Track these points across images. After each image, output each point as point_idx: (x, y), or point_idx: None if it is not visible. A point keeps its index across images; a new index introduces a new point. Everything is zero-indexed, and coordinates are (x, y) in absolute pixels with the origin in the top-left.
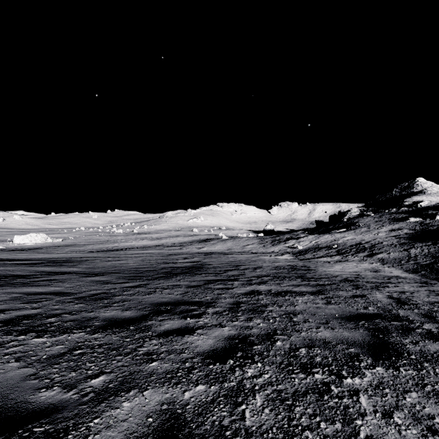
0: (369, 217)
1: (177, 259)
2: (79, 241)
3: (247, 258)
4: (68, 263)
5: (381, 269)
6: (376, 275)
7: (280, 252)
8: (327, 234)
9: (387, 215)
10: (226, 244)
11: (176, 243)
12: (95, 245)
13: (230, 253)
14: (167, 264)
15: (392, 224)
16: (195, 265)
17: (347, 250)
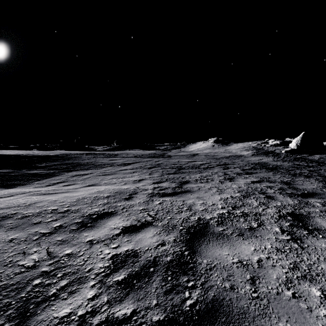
0: None
1: None
2: None
3: None
4: None
5: None
6: (82, 182)
7: None
8: None
9: None
10: None
11: None
12: None
13: None
14: None
15: None
16: None
17: None
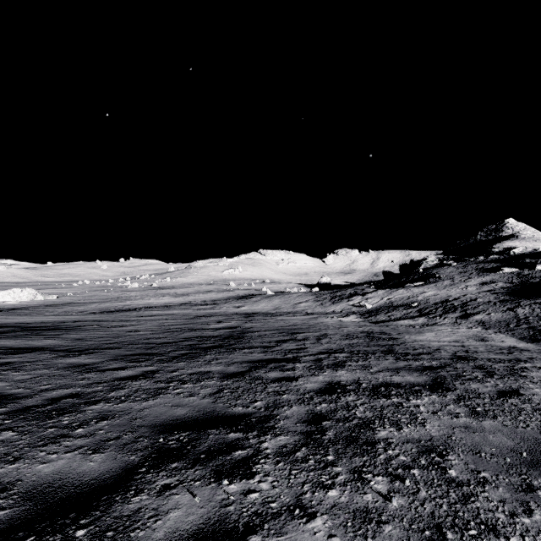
0: (450, 267)
1: (208, 324)
2: (80, 298)
3: (303, 321)
4: (52, 330)
5: (487, 337)
6: (486, 346)
7: (343, 312)
8: (401, 289)
9: (474, 264)
10: (272, 302)
11: (207, 300)
12: (99, 304)
13: (278, 314)
14: (193, 331)
15: (482, 276)
16: (233, 333)
17: (432, 310)
